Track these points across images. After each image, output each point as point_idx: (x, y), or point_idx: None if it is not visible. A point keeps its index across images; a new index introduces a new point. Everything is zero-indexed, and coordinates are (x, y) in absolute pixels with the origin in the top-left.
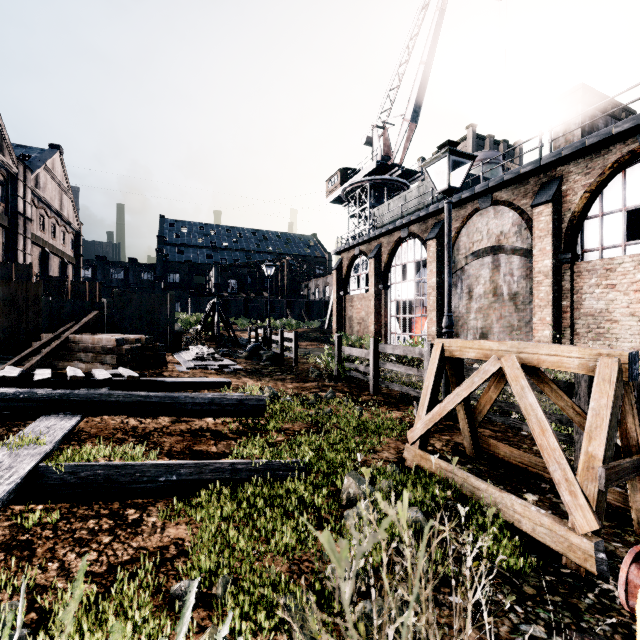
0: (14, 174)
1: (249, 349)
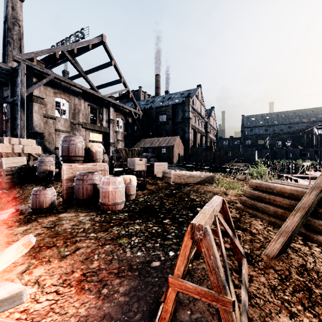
0: (206, 121)
1: (279, 169)
